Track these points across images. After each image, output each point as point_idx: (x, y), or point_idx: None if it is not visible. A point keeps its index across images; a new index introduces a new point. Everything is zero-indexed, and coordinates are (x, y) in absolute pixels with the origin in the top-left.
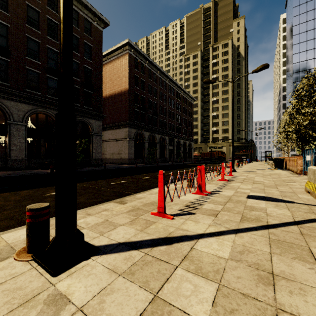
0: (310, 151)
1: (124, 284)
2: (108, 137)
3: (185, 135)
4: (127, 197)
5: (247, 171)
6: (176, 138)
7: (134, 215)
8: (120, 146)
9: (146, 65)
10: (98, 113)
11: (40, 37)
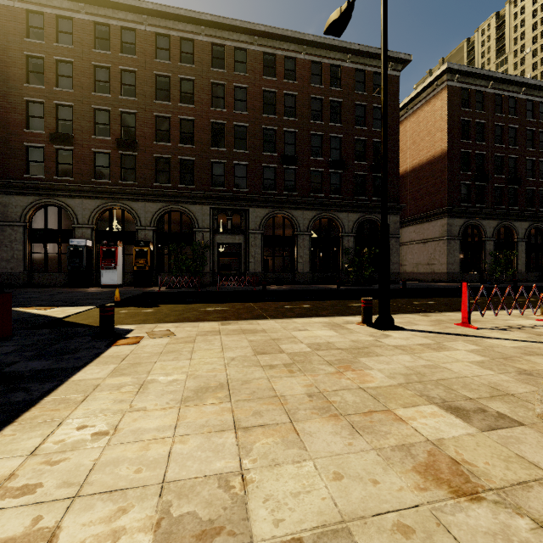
0: None
1: (420, 338)
2: (409, 237)
3: None
4: (432, 313)
5: None
6: None
7: (436, 323)
8: (431, 251)
9: (488, 90)
10: (394, 203)
11: (323, 128)
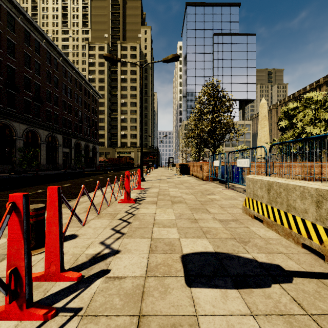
0: (219, 156)
1: None
2: None
3: (88, 135)
4: None
5: (157, 179)
6: (74, 139)
7: None
8: None
9: (19, 20)
10: None
11: None
